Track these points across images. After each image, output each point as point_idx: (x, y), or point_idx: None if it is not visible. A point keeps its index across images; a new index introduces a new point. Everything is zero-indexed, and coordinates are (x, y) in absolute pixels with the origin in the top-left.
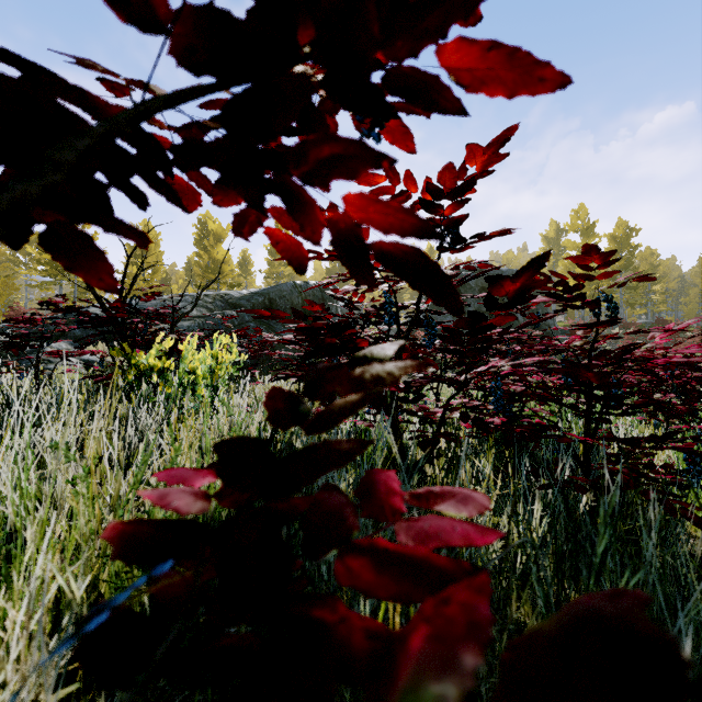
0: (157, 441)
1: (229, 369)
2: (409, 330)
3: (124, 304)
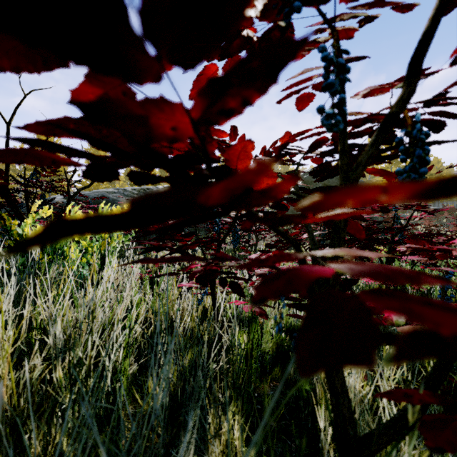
0: (5, 324)
1: (120, 239)
2: (377, 144)
3: (0, 171)
